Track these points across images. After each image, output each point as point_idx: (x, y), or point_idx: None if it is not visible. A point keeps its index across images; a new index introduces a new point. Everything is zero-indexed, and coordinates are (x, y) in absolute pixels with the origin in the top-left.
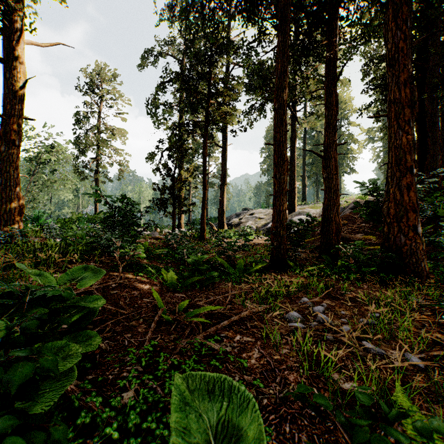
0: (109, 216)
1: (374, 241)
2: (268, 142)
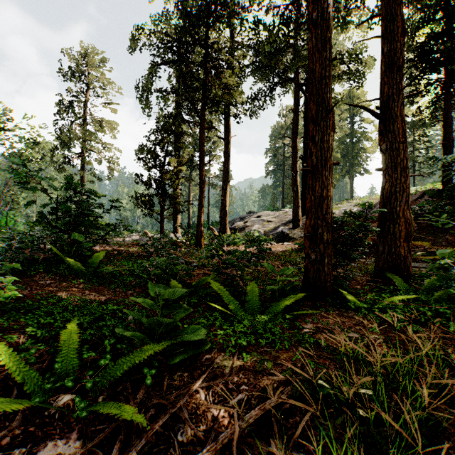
0: (50, 212)
1: (429, 248)
2: (274, 140)
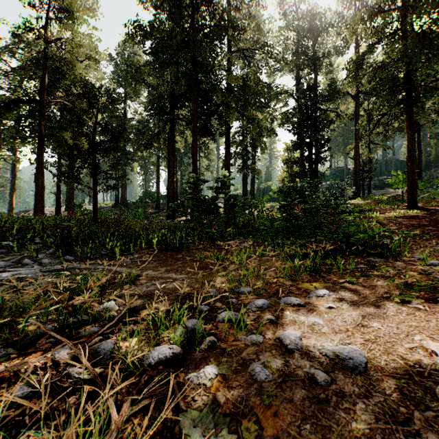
0: None
1: None
2: None
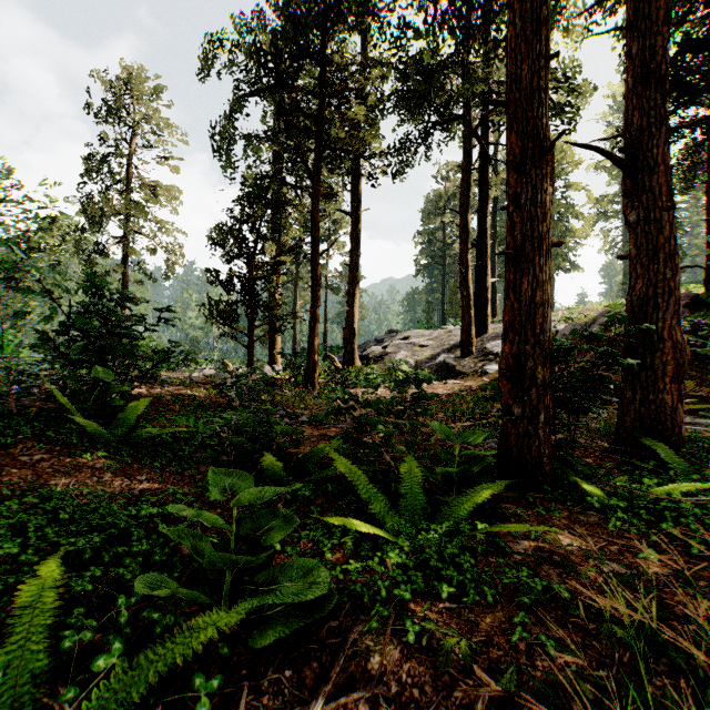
0: (58, 331)
1: (693, 391)
2: (429, 218)
